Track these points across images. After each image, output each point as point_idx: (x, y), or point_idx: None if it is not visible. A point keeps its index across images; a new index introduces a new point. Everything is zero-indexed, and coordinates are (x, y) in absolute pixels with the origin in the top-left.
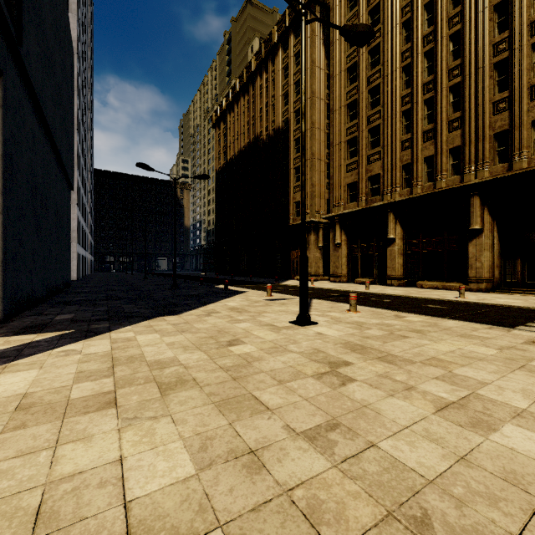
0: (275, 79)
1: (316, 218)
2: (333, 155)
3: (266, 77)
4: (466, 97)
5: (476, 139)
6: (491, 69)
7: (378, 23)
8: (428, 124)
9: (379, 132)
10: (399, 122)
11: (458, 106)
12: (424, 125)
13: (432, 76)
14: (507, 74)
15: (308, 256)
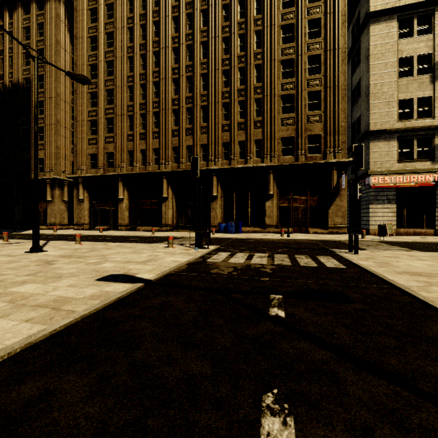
0: (13, 33)
1: (61, 176)
2: (77, 128)
3: (0, 24)
4: (161, 122)
5: (165, 147)
6: (172, 112)
7: (112, 46)
8: (143, 129)
9: (114, 123)
10: (126, 121)
11: (158, 125)
12: (140, 129)
13: (145, 101)
14: (178, 118)
15: (53, 208)
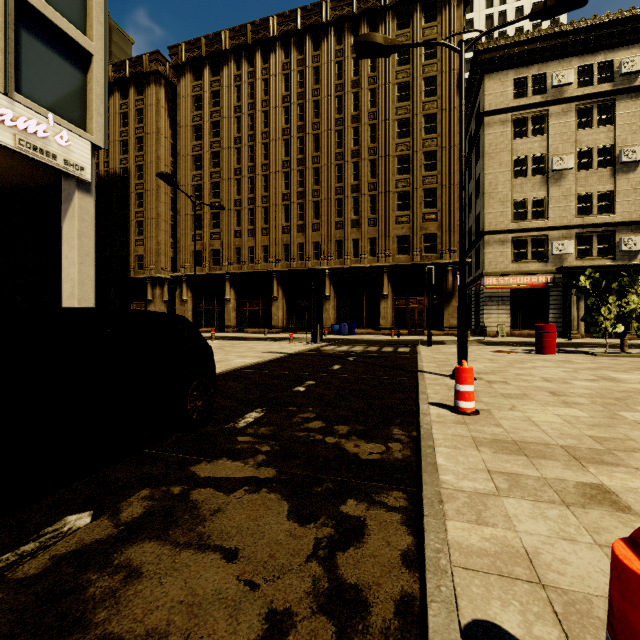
0: (110, 119)
1: (162, 274)
2: (181, 223)
3: None
4: (270, 218)
5: (275, 244)
6: (282, 208)
7: (218, 135)
8: (251, 225)
9: (220, 218)
10: (234, 217)
11: (267, 221)
12: (249, 225)
13: (253, 195)
14: (289, 214)
15: (154, 308)
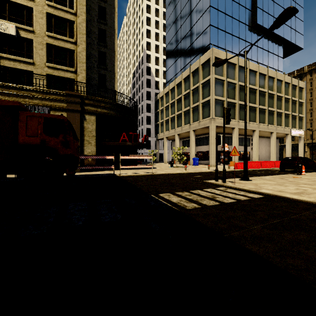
0: None
1: None
2: None
3: None
4: None
5: None
6: None
7: None
8: None
9: None
10: (308, 124)
11: None
12: (315, 127)
13: None
14: None
15: None
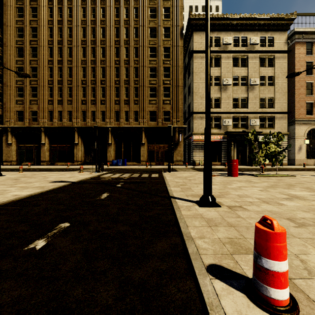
0: None
1: None
2: (6, 91)
3: None
4: (73, 94)
5: (76, 110)
6: (81, 88)
7: (36, 37)
8: (60, 97)
9: (37, 91)
10: (47, 91)
11: (71, 95)
12: (58, 97)
13: (61, 79)
14: (85, 92)
15: None
